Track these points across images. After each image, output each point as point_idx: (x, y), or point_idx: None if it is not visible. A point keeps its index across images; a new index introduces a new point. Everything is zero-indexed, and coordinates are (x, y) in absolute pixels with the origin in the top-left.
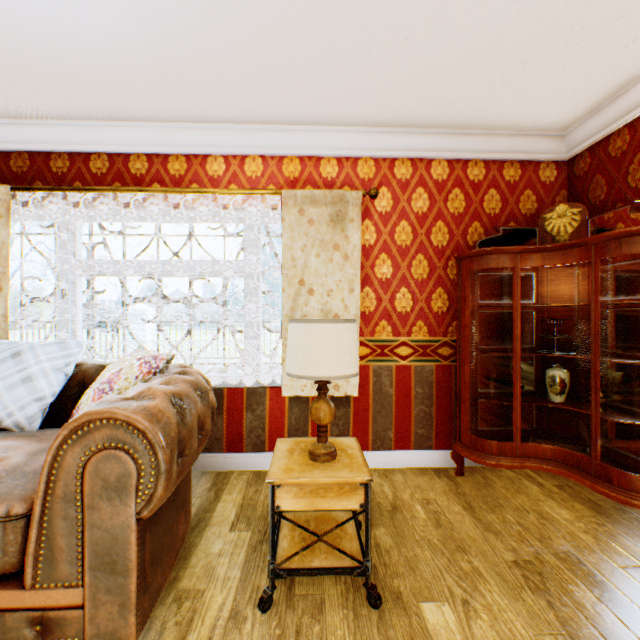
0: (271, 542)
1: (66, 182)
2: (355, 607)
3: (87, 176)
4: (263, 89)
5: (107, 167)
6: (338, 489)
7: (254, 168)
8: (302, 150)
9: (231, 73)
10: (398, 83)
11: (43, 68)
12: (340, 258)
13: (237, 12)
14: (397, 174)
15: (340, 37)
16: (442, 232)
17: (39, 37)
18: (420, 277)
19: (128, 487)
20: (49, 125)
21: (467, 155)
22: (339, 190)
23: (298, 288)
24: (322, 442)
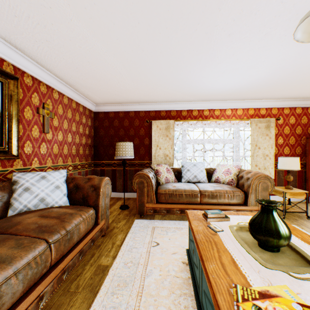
0: (284, 205)
1: (185, 118)
2: (304, 219)
3: (191, 116)
4: (255, 95)
5: (197, 113)
6: (299, 194)
7: (239, 112)
8: (255, 106)
9: (250, 93)
10: (295, 92)
11: (202, 94)
12: (268, 138)
13: (266, 85)
14: (284, 112)
15: (288, 87)
16: (299, 129)
17: (211, 90)
18: (292, 143)
19: (267, 188)
20: (184, 103)
21: (308, 106)
22: (267, 118)
23: (255, 147)
24: (289, 185)
